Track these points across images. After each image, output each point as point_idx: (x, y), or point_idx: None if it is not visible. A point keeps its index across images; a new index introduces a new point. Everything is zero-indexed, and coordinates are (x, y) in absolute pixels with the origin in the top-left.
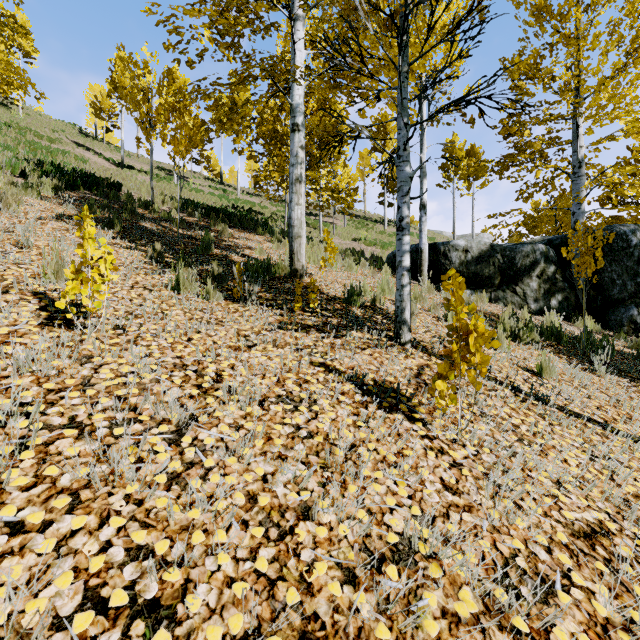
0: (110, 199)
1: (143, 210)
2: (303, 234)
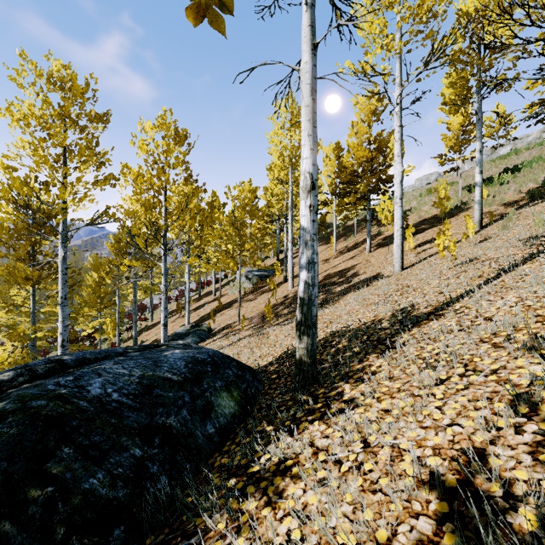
0: None
1: None
2: None
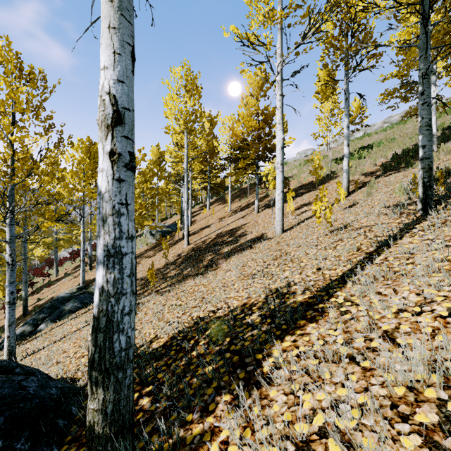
0: None
1: None
2: None
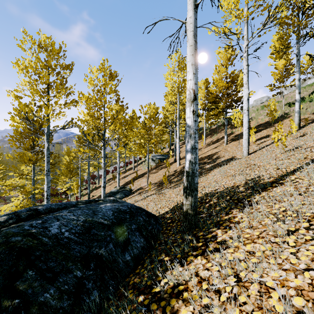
0: None
1: None
2: None
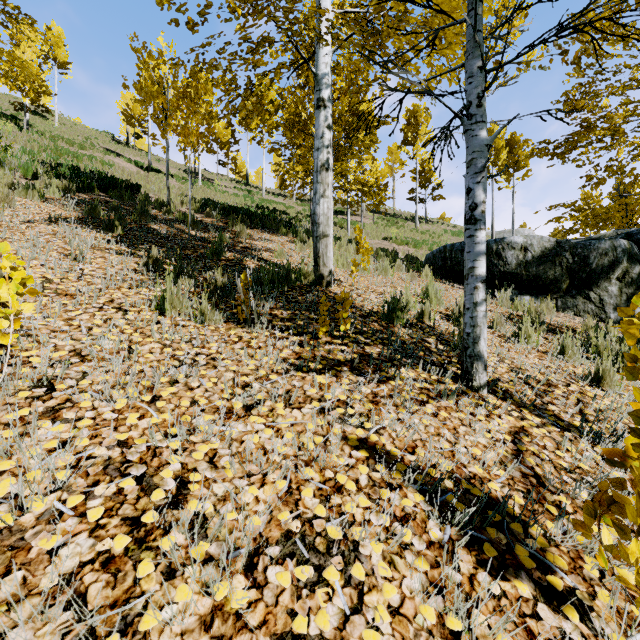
0: (124, 201)
1: (158, 211)
2: (330, 233)
